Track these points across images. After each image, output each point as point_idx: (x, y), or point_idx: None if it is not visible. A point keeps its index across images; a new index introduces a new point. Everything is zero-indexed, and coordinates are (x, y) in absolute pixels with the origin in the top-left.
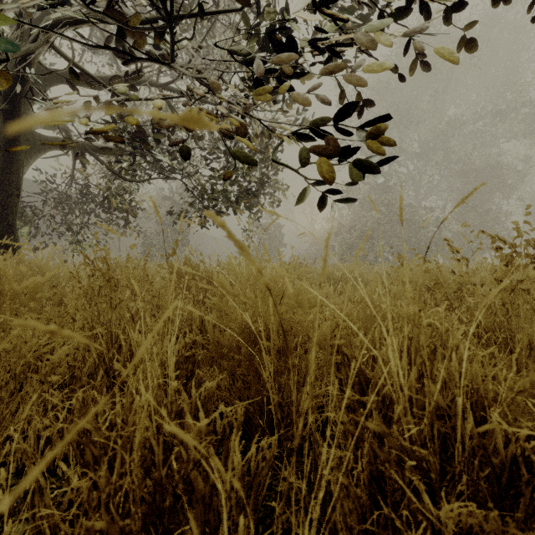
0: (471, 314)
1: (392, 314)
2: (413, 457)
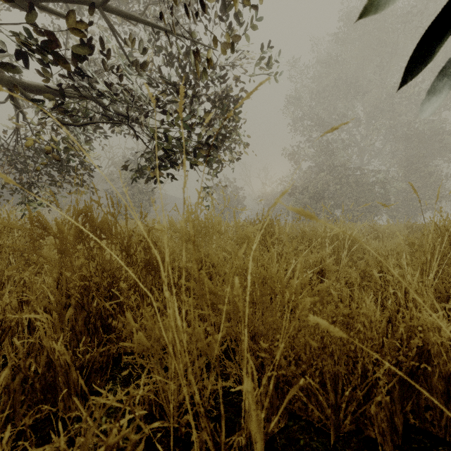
0: None
1: None
2: None
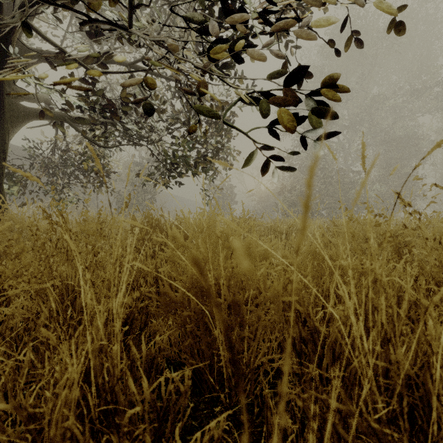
0: (422, 268)
1: (341, 267)
2: (385, 442)
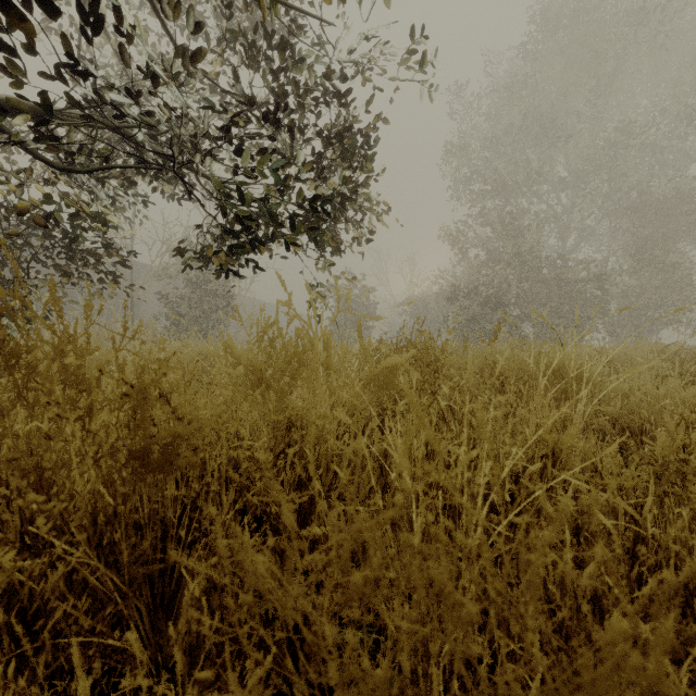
0: None
1: None
2: None
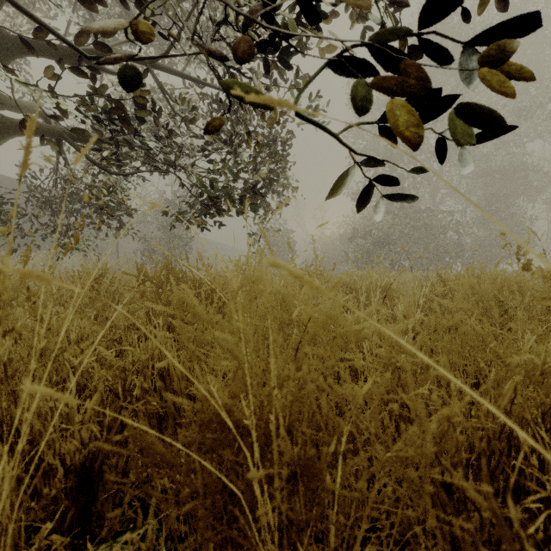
0: None
1: (525, 368)
2: None
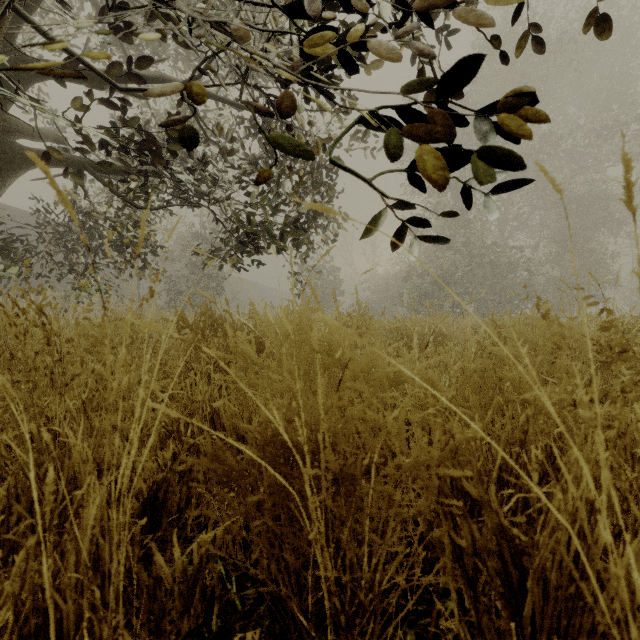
0: None
1: (535, 404)
2: None
